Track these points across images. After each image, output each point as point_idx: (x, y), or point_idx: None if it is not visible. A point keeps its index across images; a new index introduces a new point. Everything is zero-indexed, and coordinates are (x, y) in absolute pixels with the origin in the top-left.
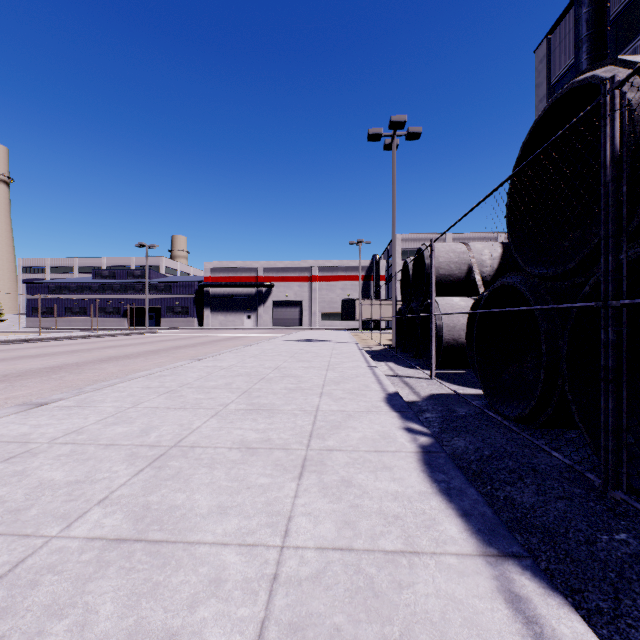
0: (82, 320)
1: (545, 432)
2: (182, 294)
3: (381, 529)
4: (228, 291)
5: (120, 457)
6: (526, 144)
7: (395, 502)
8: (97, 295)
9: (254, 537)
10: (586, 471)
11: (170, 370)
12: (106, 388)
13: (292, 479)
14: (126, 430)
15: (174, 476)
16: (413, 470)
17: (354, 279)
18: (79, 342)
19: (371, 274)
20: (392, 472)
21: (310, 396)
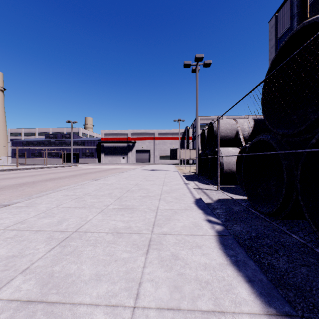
0: (39, 159)
1: (284, 221)
2: (90, 146)
3: (198, 292)
4: (113, 145)
5: (42, 239)
6: (273, 61)
7: (205, 271)
8: (47, 147)
9: (116, 299)
10: (315, 247)
11: (80, 185)
12: (44, 196)
13: (142, 254)
14: (49, 221)
15: (72, 252)
16: (214, 248)
17: (176, 139)
18: (36, 170)
19: (185, 136)
20: (202, 249)
21: (154, 200)
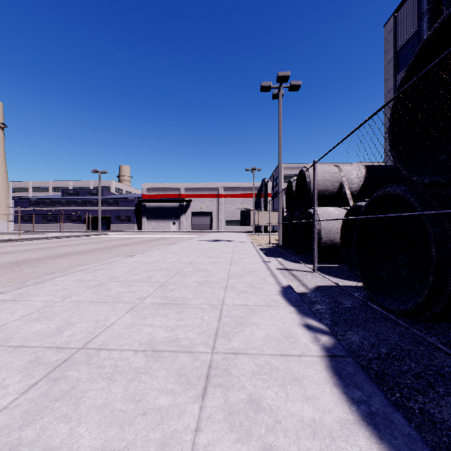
0: (54, 225)
1: (429, 326)
2: (126, 207)
3: None
4: (159, 205)
5: (21, 364)
6: (411, 65)
7: (315, 440)
8: (65, 207)
9: None
10: None
11: (105, 265)
12: (46, 281)
13: (195, 398)
14: (43, 328)
15: (66, 394)
16: (324, 383)
17: (249, 196)
18: (47, 241)
19: (261, 192)
20: (303, 386)
21: (216, 289)
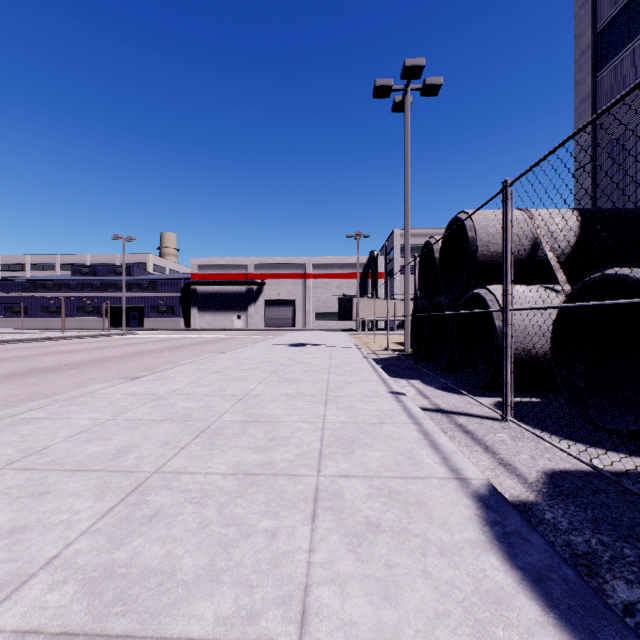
0: (59, 320)
1: None
2: (167, 292)
3: None
4: (216, 289)
5: None
6: None
7: None
8: (75, 293)
9: None
10: None
11: (59, 404)
12: None
13: None
14: None
15: None
16: None
17: (350, 277)
18: (28, 346)
19: (368, 271)
20: None
21: (287, 514)
